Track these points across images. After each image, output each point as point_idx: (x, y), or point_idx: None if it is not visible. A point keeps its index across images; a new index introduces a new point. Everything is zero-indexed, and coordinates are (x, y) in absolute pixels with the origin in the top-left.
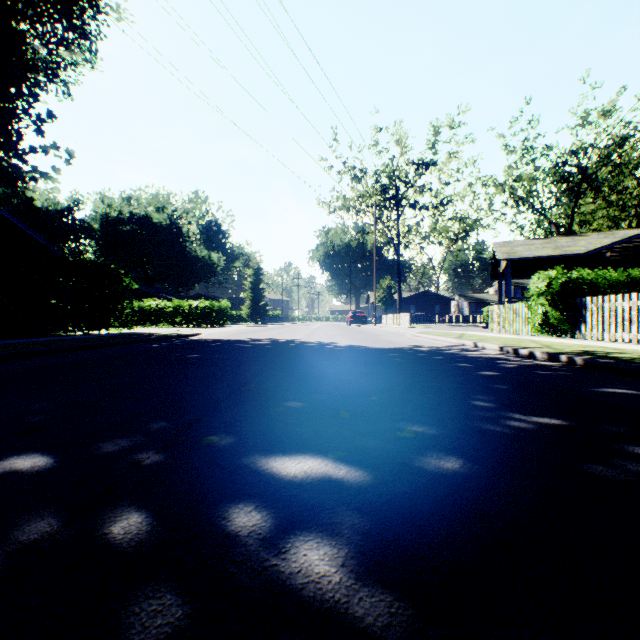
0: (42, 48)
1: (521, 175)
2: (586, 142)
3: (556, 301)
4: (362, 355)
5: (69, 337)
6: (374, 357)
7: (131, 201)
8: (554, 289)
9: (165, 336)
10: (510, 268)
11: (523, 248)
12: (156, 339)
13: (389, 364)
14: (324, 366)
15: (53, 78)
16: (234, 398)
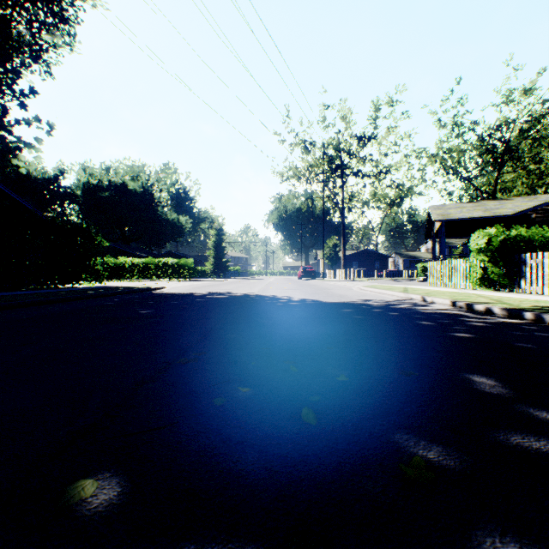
0: (26, 31)
1: (451, 147)
2: (509, 118)
3: (496, 257)
4: (316, 311)
5: (38, 291)
6: (329, 313)
7: (110, 171)
8: (494, 246)
9: (129, 290)
10: (444, 228)
11: (456, 210)
12: (120, 293)
13: (347, 322)
14: (278, 325)
15: (36, 58)
16: (163, 377)
